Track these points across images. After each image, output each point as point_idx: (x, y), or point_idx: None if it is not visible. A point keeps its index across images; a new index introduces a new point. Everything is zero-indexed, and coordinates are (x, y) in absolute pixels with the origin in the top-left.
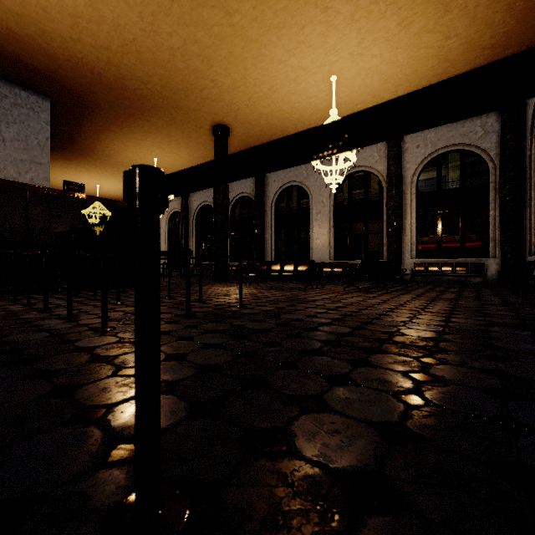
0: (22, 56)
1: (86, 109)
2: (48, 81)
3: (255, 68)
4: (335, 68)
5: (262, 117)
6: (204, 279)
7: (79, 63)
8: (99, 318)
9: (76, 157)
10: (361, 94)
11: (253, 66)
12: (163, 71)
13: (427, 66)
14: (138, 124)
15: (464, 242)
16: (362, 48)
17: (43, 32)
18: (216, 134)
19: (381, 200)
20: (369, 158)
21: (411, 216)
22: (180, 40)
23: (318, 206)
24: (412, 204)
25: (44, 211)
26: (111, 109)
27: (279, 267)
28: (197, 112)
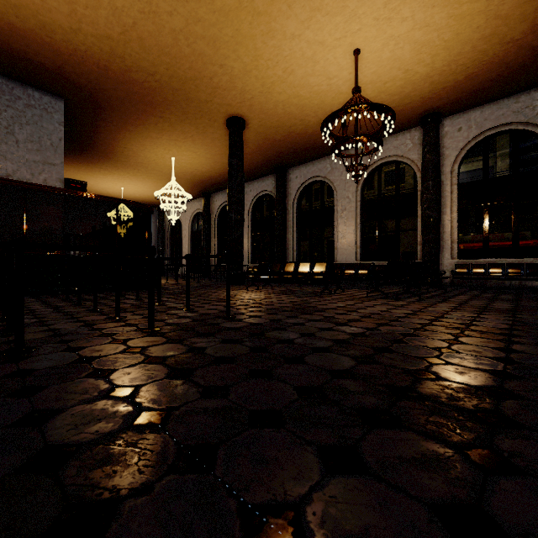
0: (29, 53)
1: (99, 107)
2: (58, 79)
3: (266, 46)
4: (358, 39)
5: (278, 105)
6: (221, 281)
7: (84, 56)
8: (44, 331)
9: (98, 160)
10: (390, 70)
11: (264, 45)
12: (168, 59)
13: (472, 27)
14: (151, 121)
15: (518, 239)
16: (389, 11)
17: (43, 24)
18: (230, 127)
19: (415, 193)
20: (400, 146)
21: (451, 209)
22: (182, 20)
23: (343, 202)
24: (452, 196)
25: (57, 212)
26: (123, 106)
27: (293, 268)
28: (209, 104)
